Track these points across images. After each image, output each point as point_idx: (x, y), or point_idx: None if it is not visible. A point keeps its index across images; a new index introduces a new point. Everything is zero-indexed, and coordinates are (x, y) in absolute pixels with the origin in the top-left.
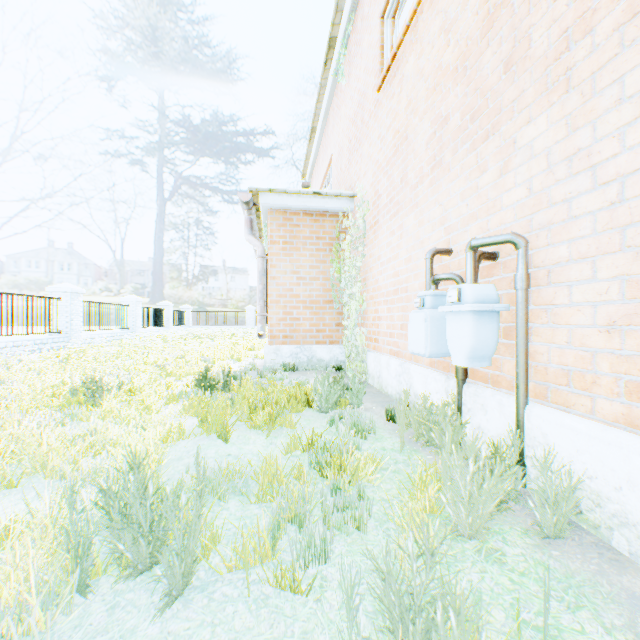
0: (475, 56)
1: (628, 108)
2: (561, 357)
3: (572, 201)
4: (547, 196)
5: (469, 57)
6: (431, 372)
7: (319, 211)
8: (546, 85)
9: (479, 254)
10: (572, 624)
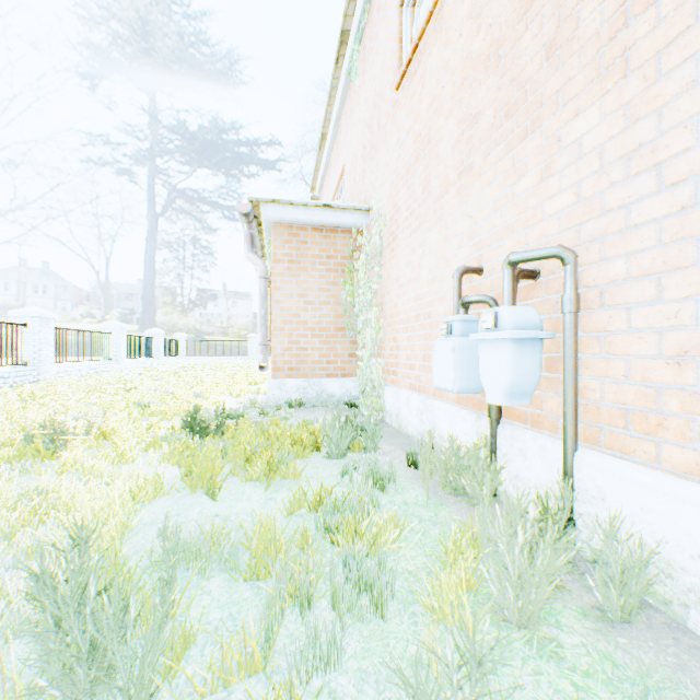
0: (511, 42)
1: None
2: (618, 394)
3: (632, 207)
4: (600, 202)
5: (503, 44)
6: (459, 410)
7: (330, 226)
8: (598, 70)
9: (518, 272)
10: None
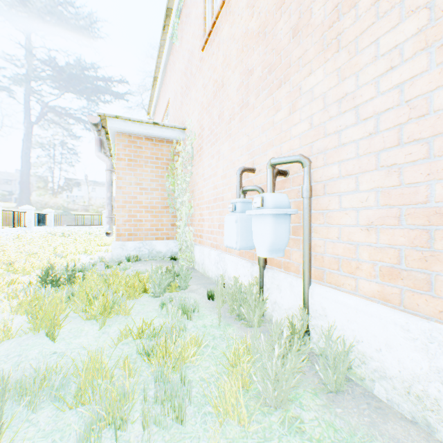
0: (272, 24)
1: (382, 63)
2: (334, 249)
3: (342, 132)
4: (324, 129)
5: (268, 25)
6: (240, 260)
7: (158, 138)
8: (323, 46)
9: (276, 171)
10: None
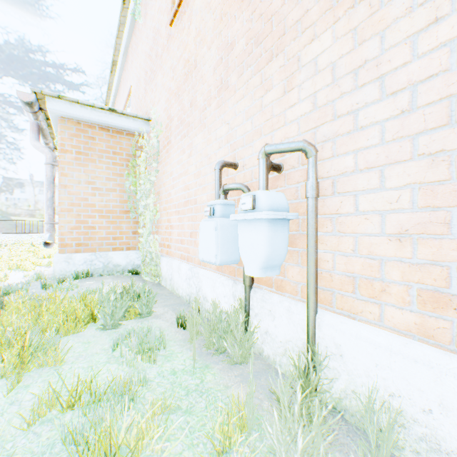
0: None
1: (422, 13)
2: (348, 265)
3: (360, 111)
4: (332, 109)
5: None
6: (219, 277)
7: (116, 128)
8: (331, 2)
9: (269, 163)
10: None
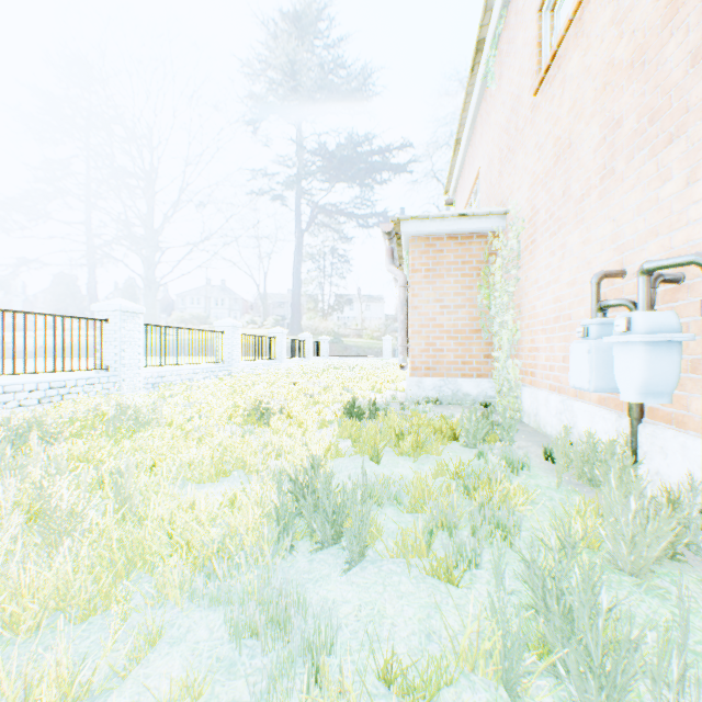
0: (654, 49)
1: None
2: None
3: None
4: None
5: (647, 50)
6: (598, 410)
7: (465, 233)
8: None
9: (656, 277)
10: None
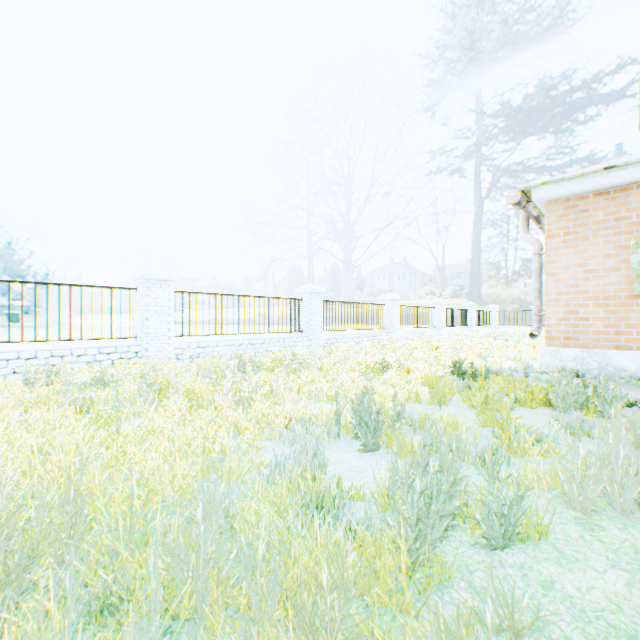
0: None
1: None
2: None
3: None
4: None
5: None
6: None
7: (618, 186)
8: None
9: None
10: (596, 566)
